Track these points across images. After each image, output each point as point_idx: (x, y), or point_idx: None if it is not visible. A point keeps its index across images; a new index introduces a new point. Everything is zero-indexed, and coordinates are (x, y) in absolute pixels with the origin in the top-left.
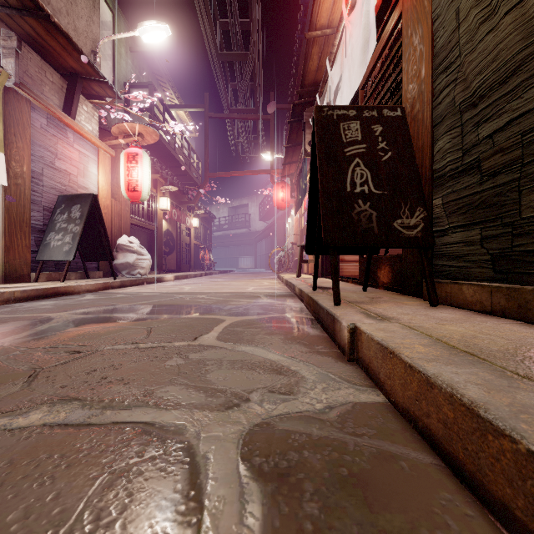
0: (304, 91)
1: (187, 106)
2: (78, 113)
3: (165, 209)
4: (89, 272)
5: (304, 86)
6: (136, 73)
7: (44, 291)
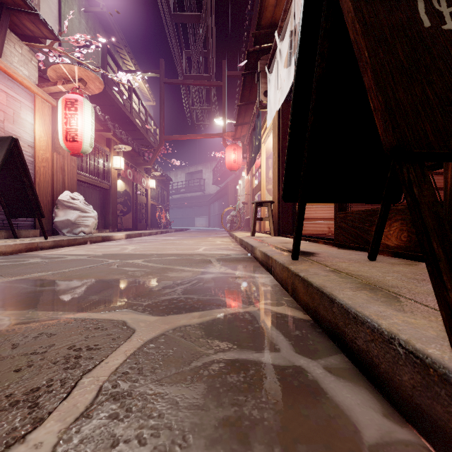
0: (261, 33)
1: (143, 71)
2: (8, 53)
3: (119, 168)
4: (20, 230)
5: (261, 27)
6: (91, 34)
7: None
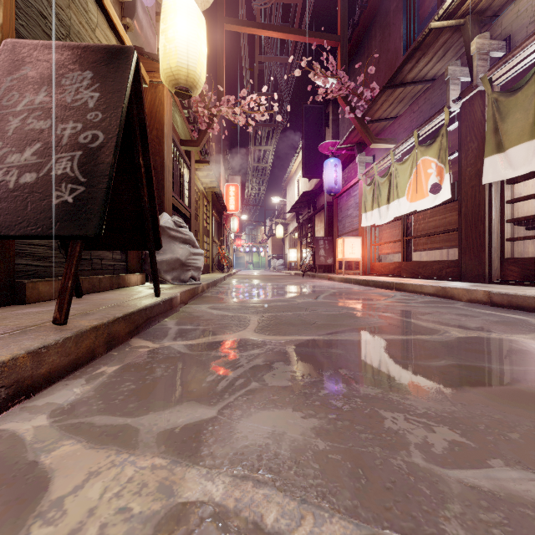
0: None
1: None
2: None
3: None
4: None
5: None
6: None
7: None
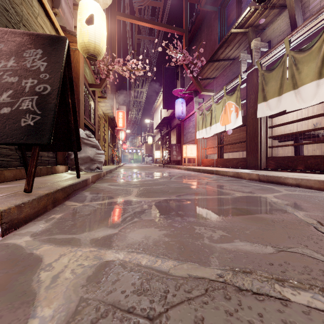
0: None
1: None
2: None
3: None
4: None
5: None
6: None
7: None
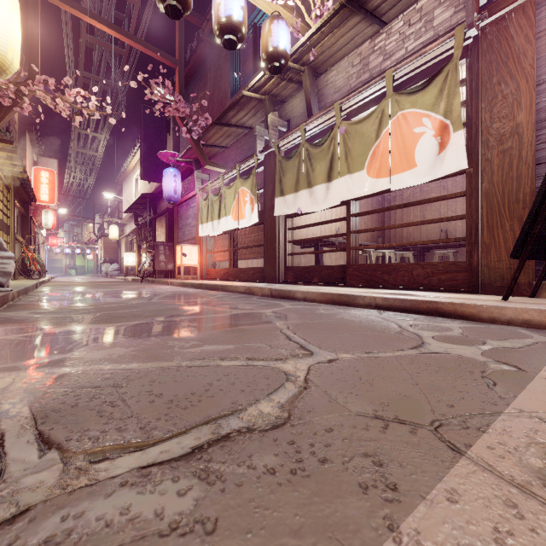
0: None
1: None
2: None
3: None
4: None
5: None
6: None
7: (413, 304)
